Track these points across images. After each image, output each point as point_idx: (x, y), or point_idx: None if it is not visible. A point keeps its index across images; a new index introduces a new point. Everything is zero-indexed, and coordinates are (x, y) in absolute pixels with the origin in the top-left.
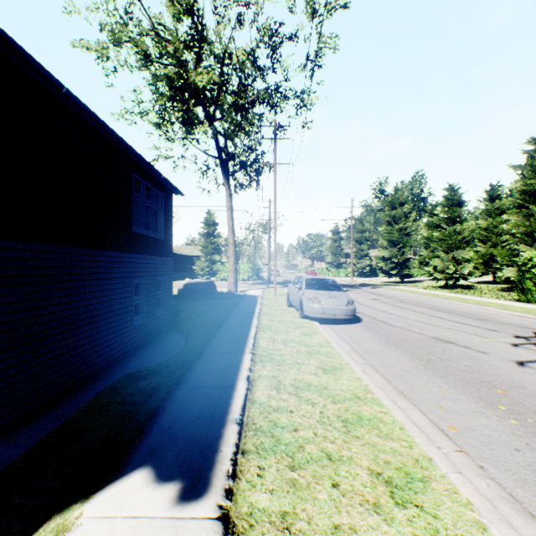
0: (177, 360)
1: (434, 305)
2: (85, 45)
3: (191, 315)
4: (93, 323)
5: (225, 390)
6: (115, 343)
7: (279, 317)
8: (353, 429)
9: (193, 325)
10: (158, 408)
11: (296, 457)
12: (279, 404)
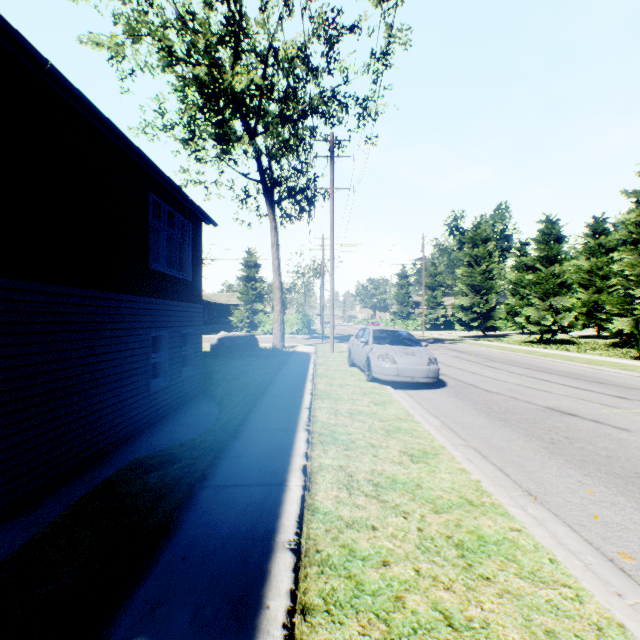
0: (205, 440)
1: (533, 364)
2: (95, 40)
3: (226, 377)
4: (93, 389)
5: (272, 490)
6: (124, 415)
7: (339, 380)
8: (477, 561)
9: (228, 390)
10: (170, 521)
11: (394, 622)
12: (353, 515)
